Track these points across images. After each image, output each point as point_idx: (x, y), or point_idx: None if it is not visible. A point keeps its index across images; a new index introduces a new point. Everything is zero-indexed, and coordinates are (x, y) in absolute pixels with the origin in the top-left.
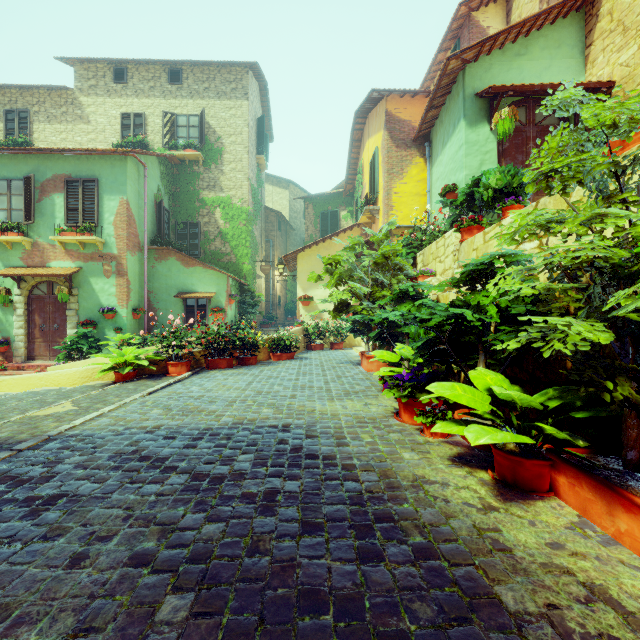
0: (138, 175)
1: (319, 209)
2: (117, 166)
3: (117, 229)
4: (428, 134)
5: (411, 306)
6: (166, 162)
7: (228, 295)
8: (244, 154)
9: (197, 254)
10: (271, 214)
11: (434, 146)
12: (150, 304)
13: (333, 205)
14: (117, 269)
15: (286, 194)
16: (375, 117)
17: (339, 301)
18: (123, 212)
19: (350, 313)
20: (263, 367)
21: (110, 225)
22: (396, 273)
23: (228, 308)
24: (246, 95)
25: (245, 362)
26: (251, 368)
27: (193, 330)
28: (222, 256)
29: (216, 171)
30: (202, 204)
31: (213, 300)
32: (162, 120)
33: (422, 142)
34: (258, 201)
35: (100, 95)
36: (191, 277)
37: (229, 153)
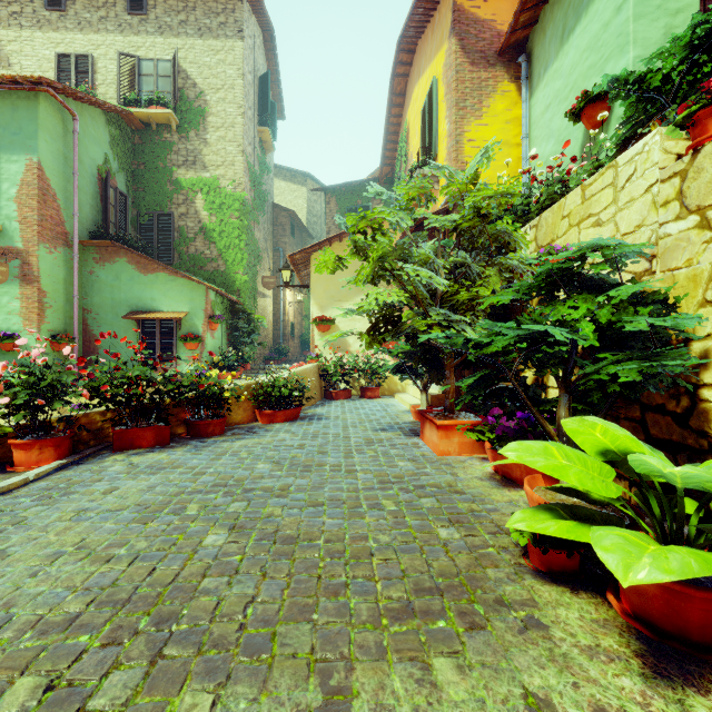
0: (63, 129)
1: (345, 204)
2: (22, 108)
3: (22, 208)
4: (524, 42)
5: (594, 304)
6: (120, 123)
7: (207, 316)
8: (237, 117)
9: (169, 259)
10: (281, 214)
11: (537, 56)
12: (87, 329)
13: (364, 198)
14: (22, 272)
15: (302, 192)
16: (431, 35)
17: (379, 312)
18: (32, 181)
19: (390, 343)
20: (230, 443)
21: (10, 202)
22: (490, 259)
23: (207, 335)
24: (240, 33)
25: (199, 431)
26: (203, 446)
27: (68, 370)
28: (205, 262)
29: (197, 141)
30: (176, 187)
31: (184, 323)
32: (117, 64)
33: (513, 57)
34: (261, 191)
35: (26, 27)
36: (150, 288)
37: (216, 115)
